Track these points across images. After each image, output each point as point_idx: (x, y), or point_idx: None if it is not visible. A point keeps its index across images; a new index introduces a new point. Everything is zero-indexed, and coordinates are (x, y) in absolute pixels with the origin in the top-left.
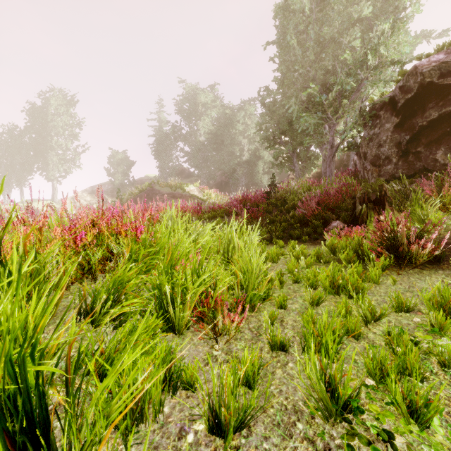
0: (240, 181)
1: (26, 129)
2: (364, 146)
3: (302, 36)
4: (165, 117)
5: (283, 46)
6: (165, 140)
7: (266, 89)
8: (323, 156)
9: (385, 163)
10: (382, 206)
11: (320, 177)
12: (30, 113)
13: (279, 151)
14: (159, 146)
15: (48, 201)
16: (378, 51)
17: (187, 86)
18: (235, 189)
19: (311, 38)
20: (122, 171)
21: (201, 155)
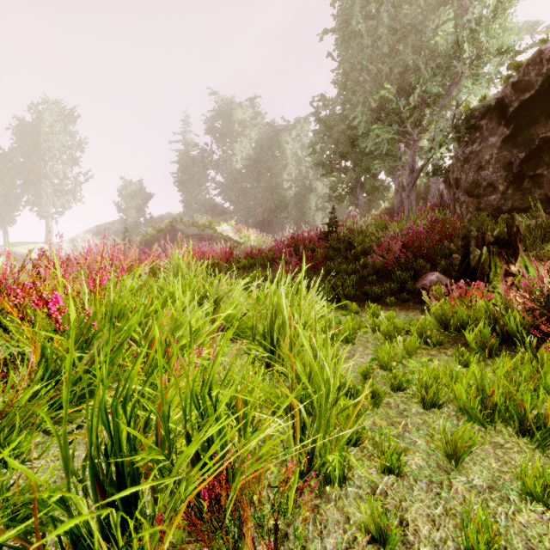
0: (287, 219)
1: (11, 151)
2: (457, 170)
3: (372, 21)
4: (192, 138)
5: (346, 35)
6: (191, 167)
7: (322, 98)
8: (397, 185)
9: (488, 191)
10: (513, 251)
11: (390, 214)
12: (17, 130)
13: (338, 179)
14: (184, 175)
15: (40, 244)
16: (477, 39)
17: (219, 99)
18: (280, 229)
19: (383, 24)
20: (137, 206)
21: (237, 186)
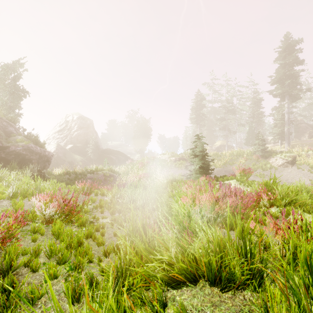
0: None
1: None
2: None
3: None
4: None
5: None
6: None
7: None
8: None
9: None
10: None
11: None
12: None
13: None
14: None
15: None
16: None
17: None
18: None
19: None
20: None
21: None
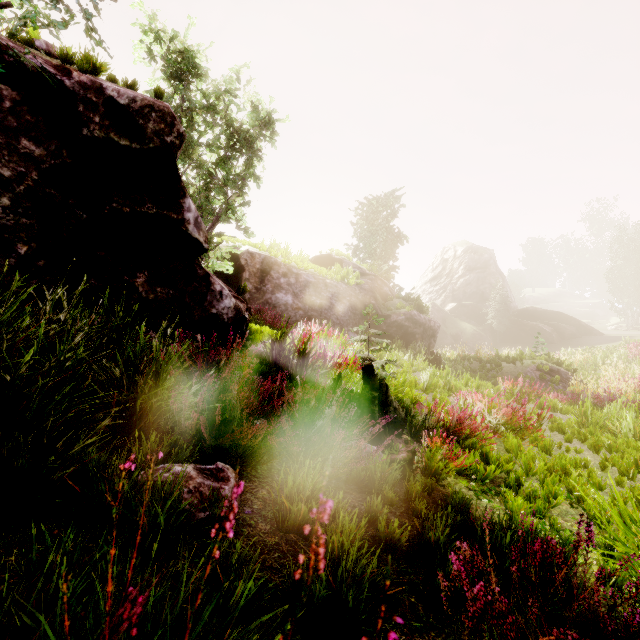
0: None
1: None
2: None
3: None
4: None
5: None
6: None
7: None
8: None
9: None
10: None
11: None
12: None
13: None
14: None
15: None
16: None
17: None
18: None
19: None
20: None
21: None
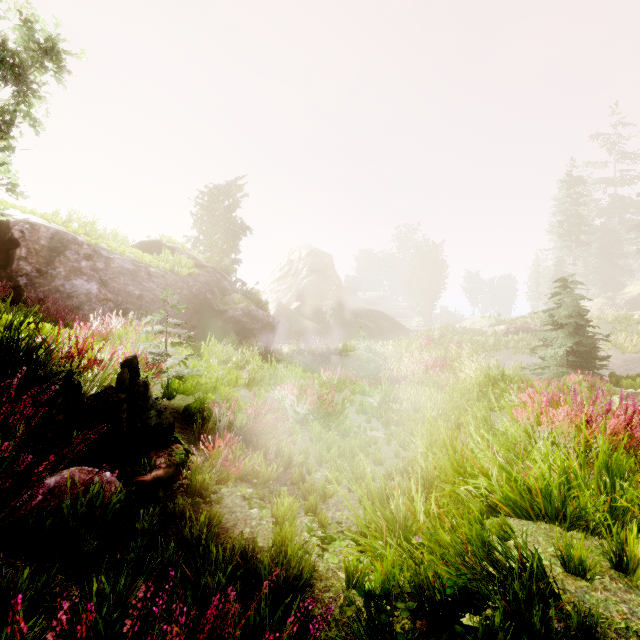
0: None
1: None
2: None
3: None
4: None
5: None
6: None
7: None
8: None
9: None
10: None
11: None
12: None
13: None
14: None
15: None
16: None
17: None
18: None
19: None
20: None
21: None
